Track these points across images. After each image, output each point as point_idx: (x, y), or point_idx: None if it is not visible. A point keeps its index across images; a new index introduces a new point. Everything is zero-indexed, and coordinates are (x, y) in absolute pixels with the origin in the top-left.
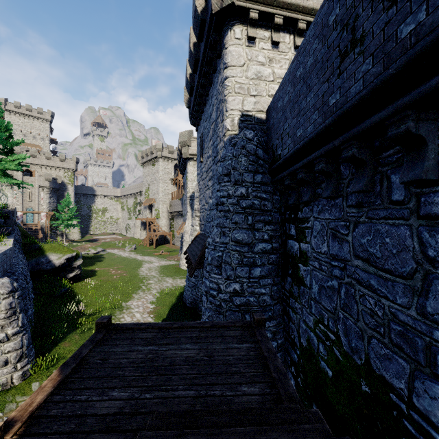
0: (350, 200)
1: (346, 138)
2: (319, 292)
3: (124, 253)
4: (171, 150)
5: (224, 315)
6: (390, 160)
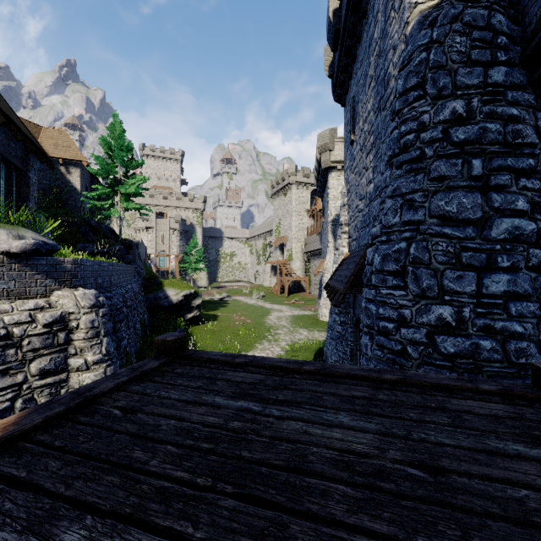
0: None
1: None
2: None
3: (251, 300)
4: (307, 173)
5: None
6: None
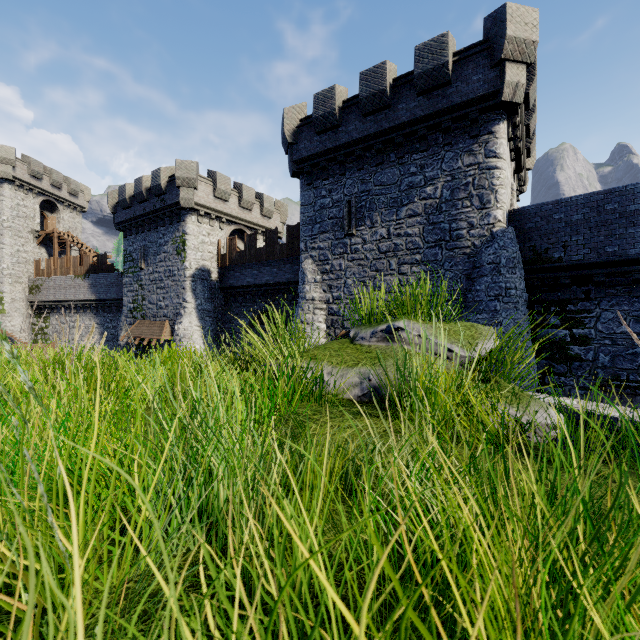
0: None
1: None
2: (612, 360)
3: None
4: (37, 170)
5: None
6: None
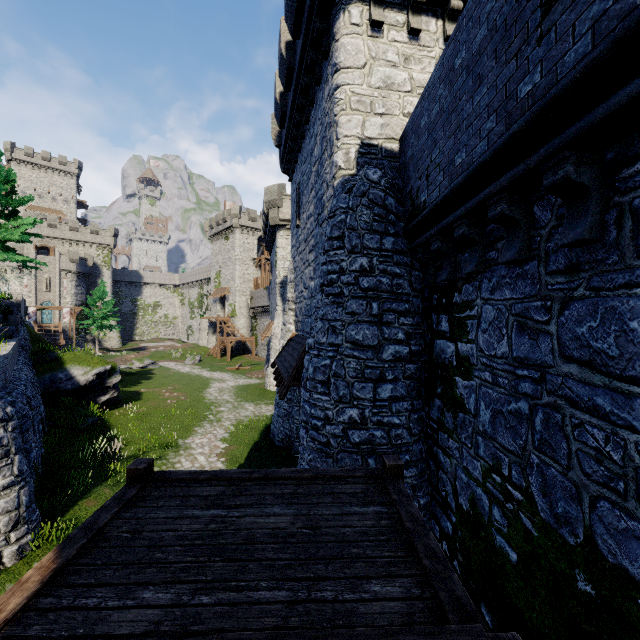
0: (553, 263)
1: (552, 148)
2: (492, 421)
3: (184, 367)
4: (253, 216)
5: (334, 459)
6: (639, 180)
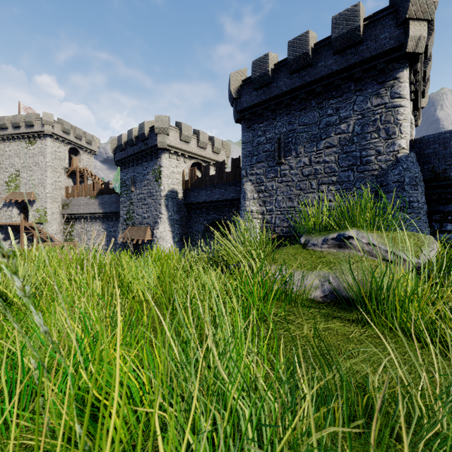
0: None
1: None
2: None
3: None
4: (67, 128)
5: None
6: None
